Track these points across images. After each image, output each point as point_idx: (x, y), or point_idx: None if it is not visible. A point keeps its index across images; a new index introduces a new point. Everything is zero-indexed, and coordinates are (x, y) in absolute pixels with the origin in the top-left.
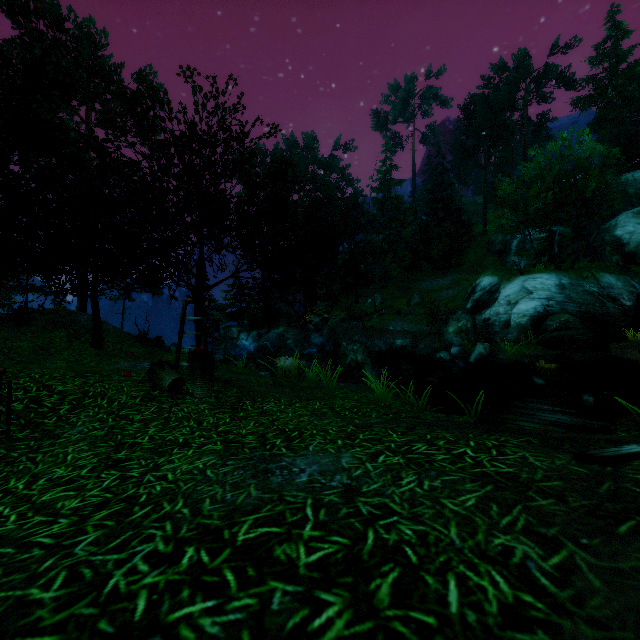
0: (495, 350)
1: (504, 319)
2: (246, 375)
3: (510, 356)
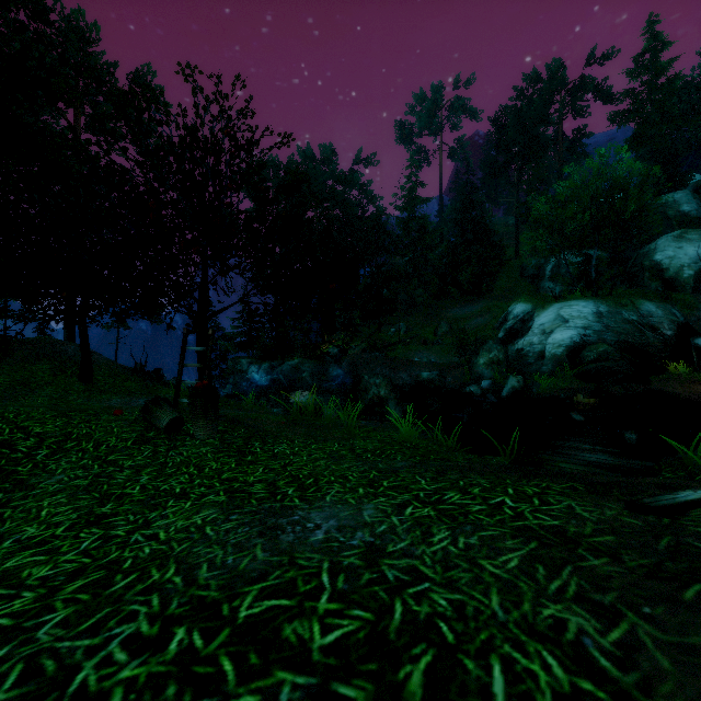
0: (529, 383)
1: (538, 350)
2: (256, 412)
3: (545, 390)
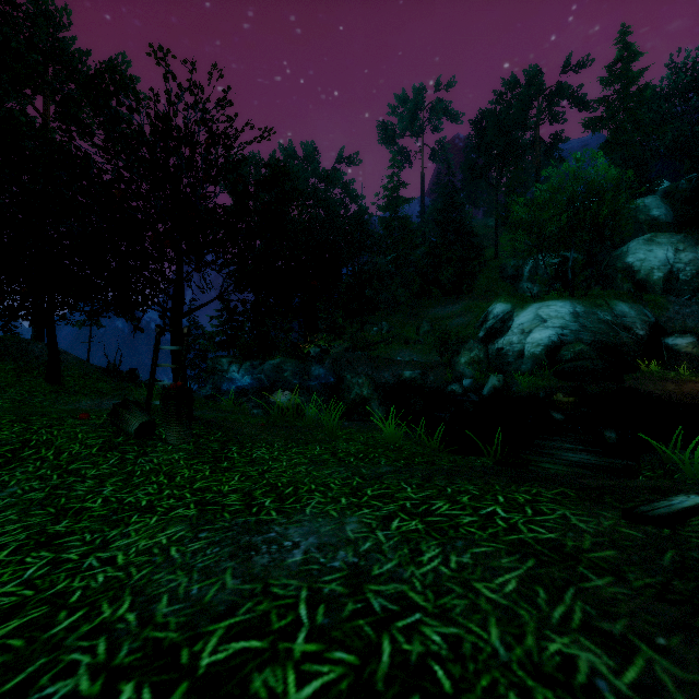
0: (509, 382)
1: (518, 349)
2: (235, 414)
3: (525, 388)
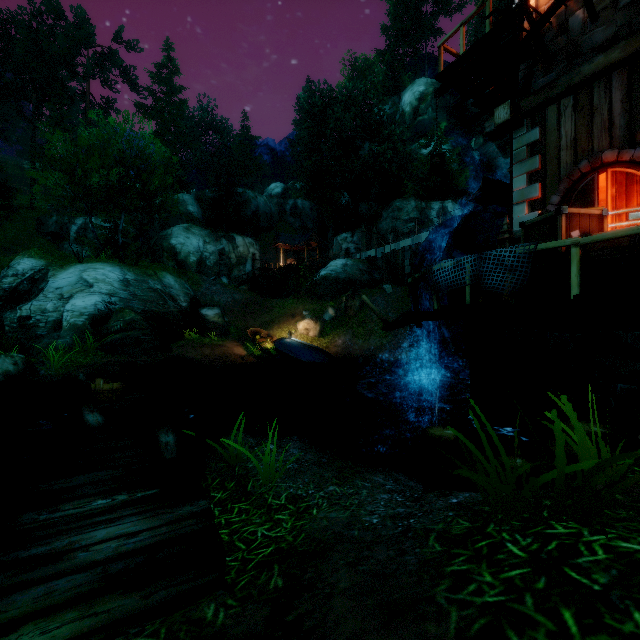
0: (35, 363)
1: (53, 318)
2: None
3: (59, 370)
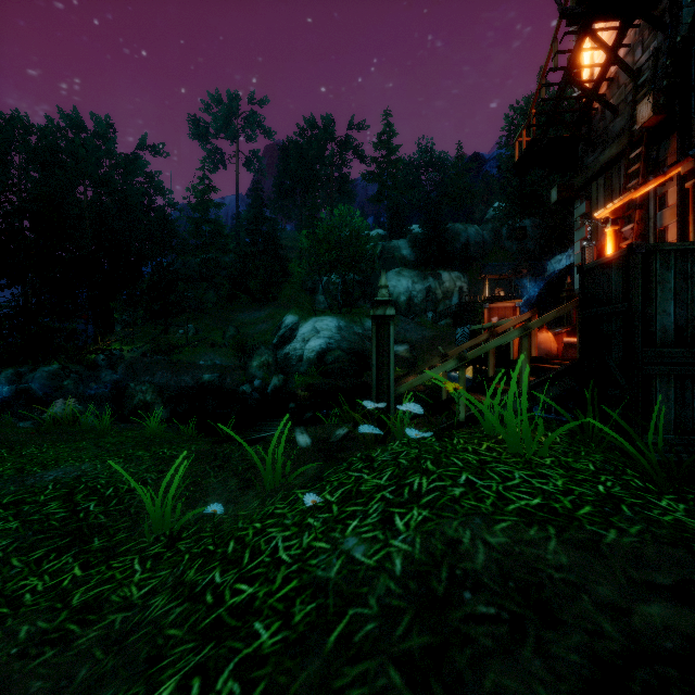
0: (288, 381)
1: (299, 354)
2: None
3: (298, 386)
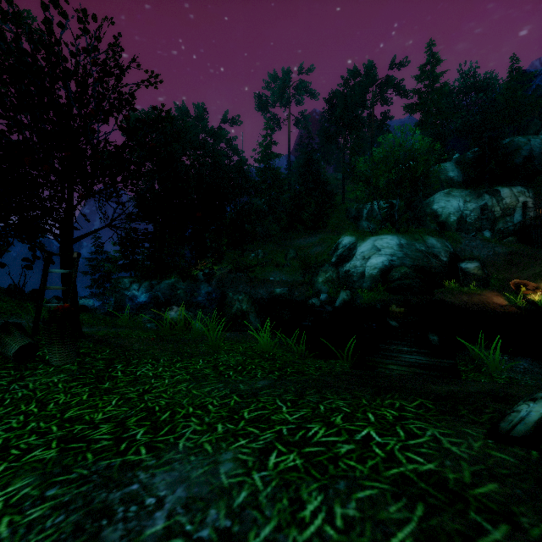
0: (355, 296)
1: (360, 271)
2: (129, 328)
3: (366, 301)
